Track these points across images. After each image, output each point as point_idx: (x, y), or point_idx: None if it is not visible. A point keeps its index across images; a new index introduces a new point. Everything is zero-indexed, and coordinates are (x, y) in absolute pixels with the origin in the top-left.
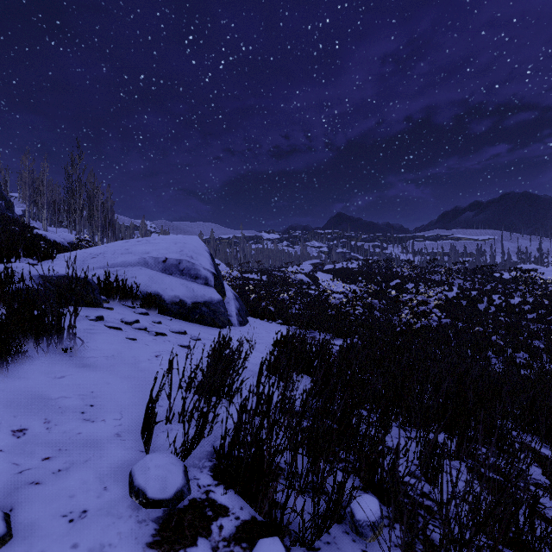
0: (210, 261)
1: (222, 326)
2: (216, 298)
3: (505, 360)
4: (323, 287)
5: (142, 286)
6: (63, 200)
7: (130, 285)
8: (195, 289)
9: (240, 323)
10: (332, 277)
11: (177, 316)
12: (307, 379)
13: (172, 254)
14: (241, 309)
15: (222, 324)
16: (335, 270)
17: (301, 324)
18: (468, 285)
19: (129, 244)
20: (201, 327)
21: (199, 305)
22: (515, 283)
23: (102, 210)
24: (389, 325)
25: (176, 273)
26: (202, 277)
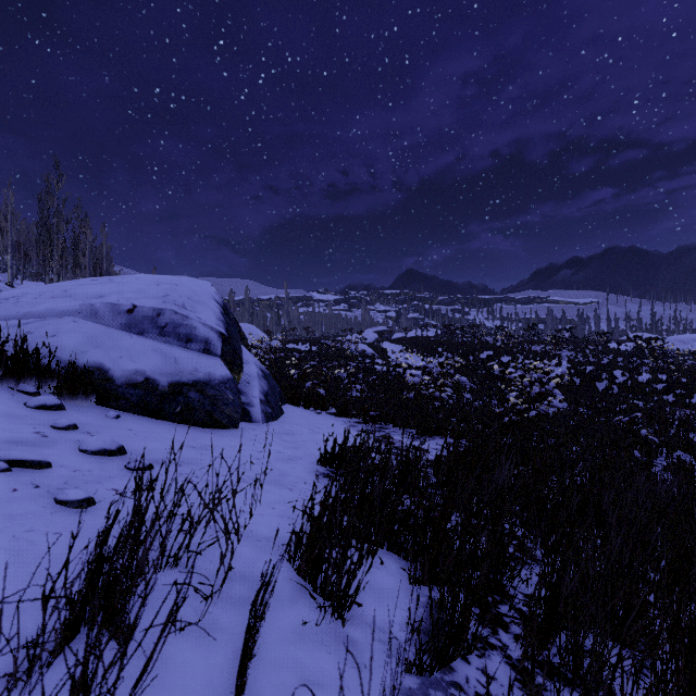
0: (217, 315)
1: (228, 425)
2: (218, 376)
3: (675, 468)
4: (396, 360)
5: (69, 353)
6: (35, 242)
7: (43, 349)
8: (180, 359)
9: (266, 417)
10: (403, 348)
11: (137, 408)
12: (393, 567)
13: (146, 300)
14: (272, 392)
15: (230, 422)
16: (406, 339)
17: (366, 415)
18: (580, 358)
19: (75, 283)
20: (182, 429)
21: (184, 388)
22: (641, 355)
23: (91, 255)
24: (490, 413)
25: (151, 332)
26: (199, 339)
